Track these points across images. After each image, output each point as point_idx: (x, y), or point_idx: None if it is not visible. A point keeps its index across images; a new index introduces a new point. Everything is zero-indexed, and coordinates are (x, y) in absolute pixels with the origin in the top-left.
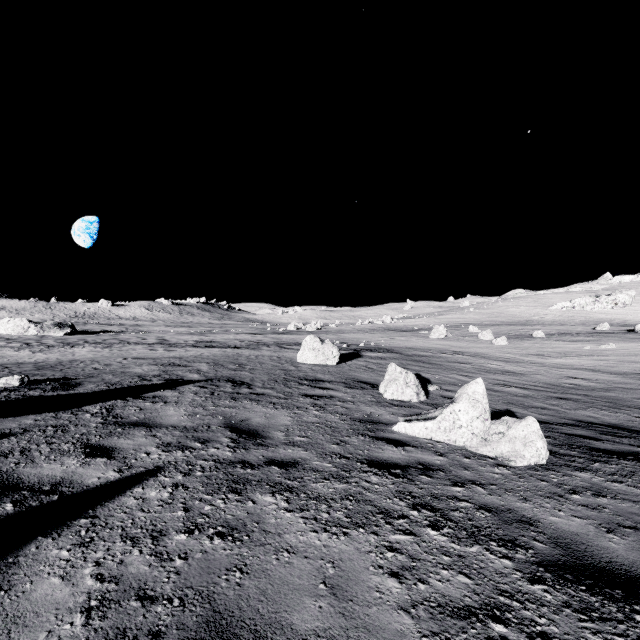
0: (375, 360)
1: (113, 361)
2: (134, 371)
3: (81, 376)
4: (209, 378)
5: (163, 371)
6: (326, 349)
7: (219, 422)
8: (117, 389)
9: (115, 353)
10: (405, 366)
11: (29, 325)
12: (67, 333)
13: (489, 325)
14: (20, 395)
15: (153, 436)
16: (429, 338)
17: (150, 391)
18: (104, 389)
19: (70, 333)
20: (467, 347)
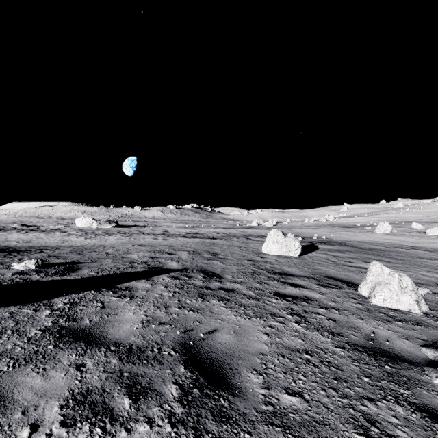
0: (334, 253)
1: (123, 247)
2: (131, 257)
3: (89, 260)
4: (184, 267)
5: (151, 258)
6: (288, 242)
7: (175, 339)
8: (102, 276)
9: (130, 240)
10: (367, 260)
11: (93, 221)
12: (113, 226)
13: (430, 222)
14: (23, 279)
15: (78, 368)
16: (374, 233)
17: (127, 280)
18: (91, 276)
19: (115, 226)
20: (419, 242)
